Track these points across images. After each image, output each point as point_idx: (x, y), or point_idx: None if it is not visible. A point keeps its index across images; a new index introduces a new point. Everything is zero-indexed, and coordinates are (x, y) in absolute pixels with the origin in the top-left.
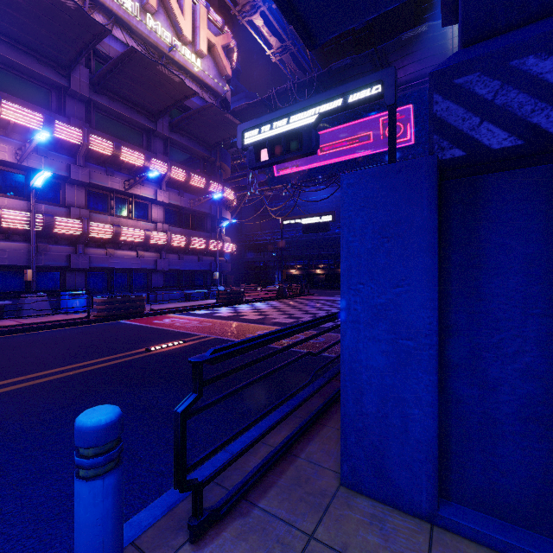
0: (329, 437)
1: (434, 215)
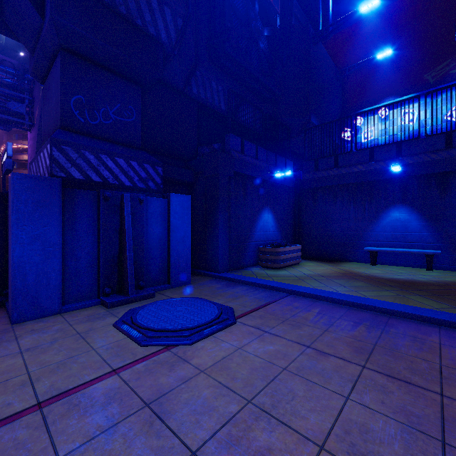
0: None
1: (61, 200)
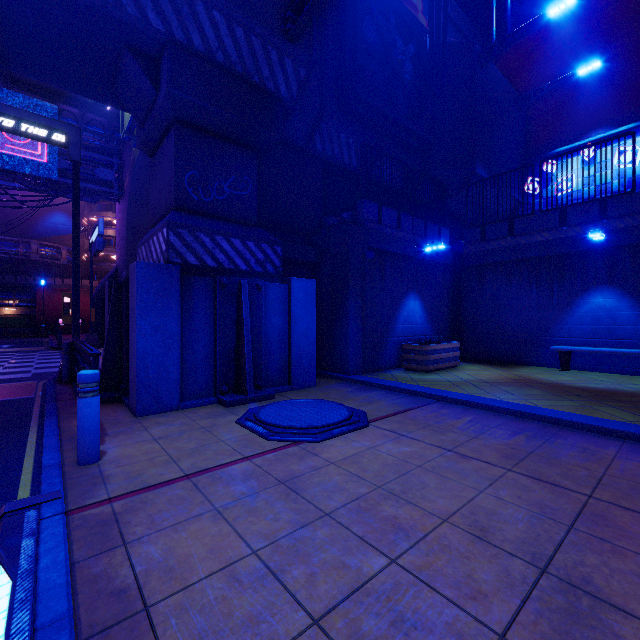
0: (107, 413)
1: (180, 289)
